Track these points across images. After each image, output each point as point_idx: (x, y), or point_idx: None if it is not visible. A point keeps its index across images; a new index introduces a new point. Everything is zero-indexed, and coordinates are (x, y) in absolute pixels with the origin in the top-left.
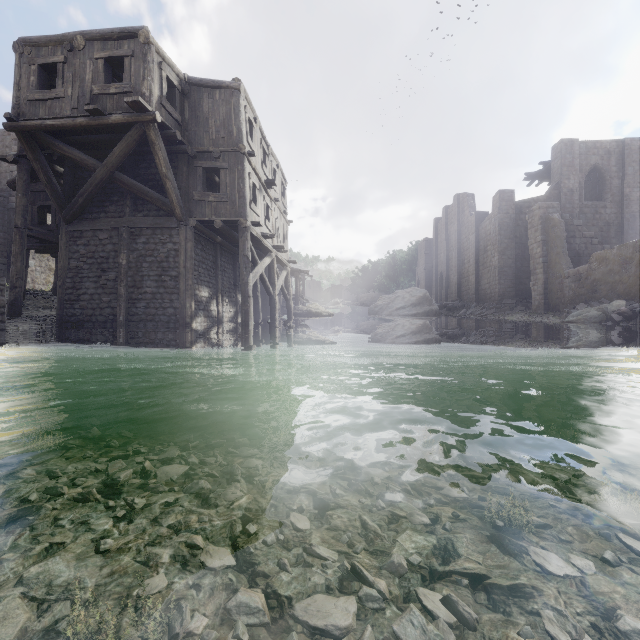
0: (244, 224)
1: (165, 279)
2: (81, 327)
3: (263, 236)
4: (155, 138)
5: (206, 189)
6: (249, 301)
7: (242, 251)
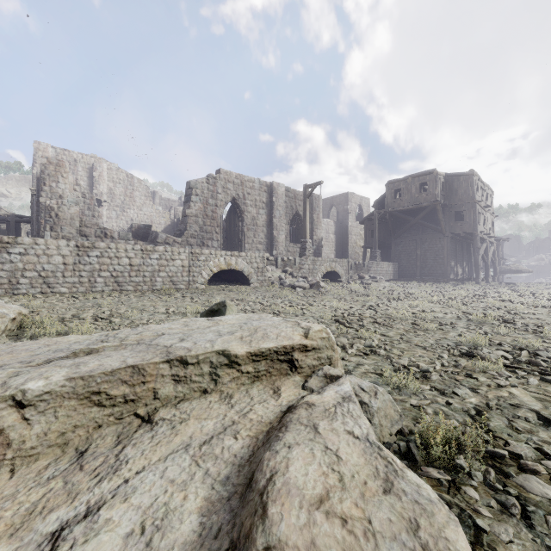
0: (476, 234)
1: (437, 259)
2: (402, 278)
3: (483, 235)
4: (439, 208)
5: (455, 219)
6: (479, 267)
7: (475, 245)
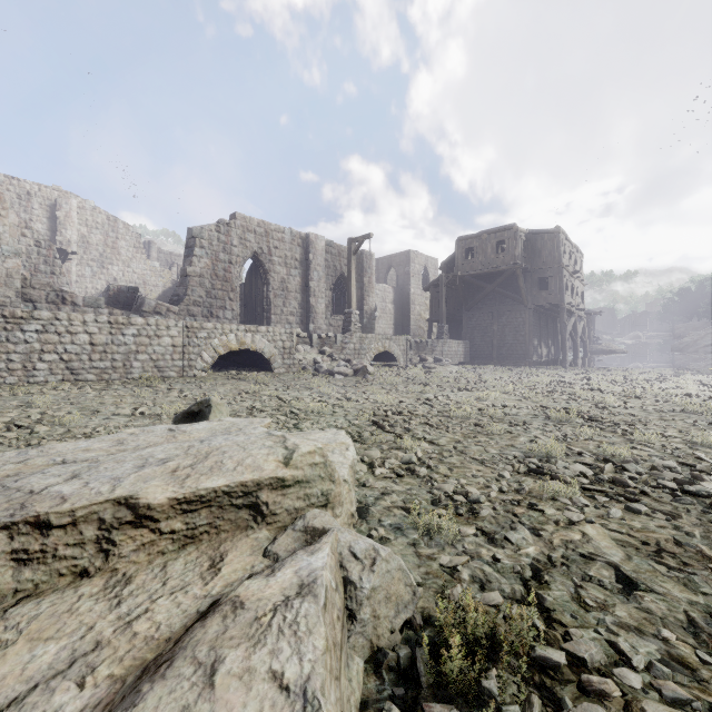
0: (563, 306)
1: (517, 336)
2: (475, 360)
3: (571, 307)
4: (519, 273)
5: (538, 287)
6: (566, 347)
7: (562, 320)
